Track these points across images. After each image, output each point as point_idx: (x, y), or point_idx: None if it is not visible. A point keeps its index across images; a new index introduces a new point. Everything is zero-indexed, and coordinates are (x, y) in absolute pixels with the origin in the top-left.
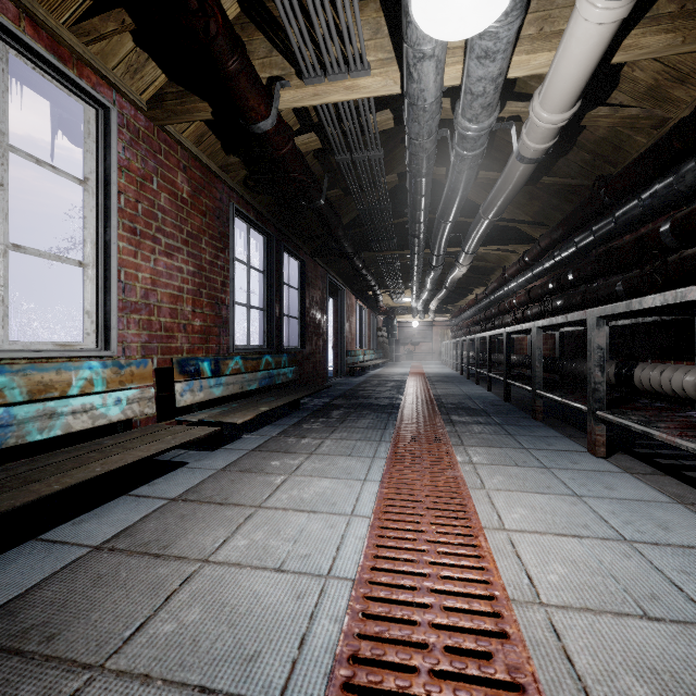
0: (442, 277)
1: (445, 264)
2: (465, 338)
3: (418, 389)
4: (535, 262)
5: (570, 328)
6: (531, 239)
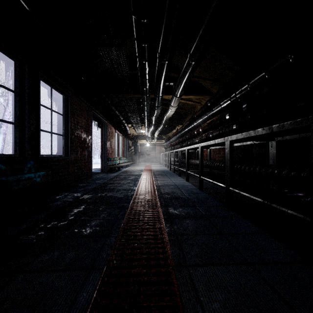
0: (160, 119)
1: (162, 112)
2: (173, 151)
3: (146, 181)
4: (213, 106)
5: (239, 144)
6: (211, 93)
